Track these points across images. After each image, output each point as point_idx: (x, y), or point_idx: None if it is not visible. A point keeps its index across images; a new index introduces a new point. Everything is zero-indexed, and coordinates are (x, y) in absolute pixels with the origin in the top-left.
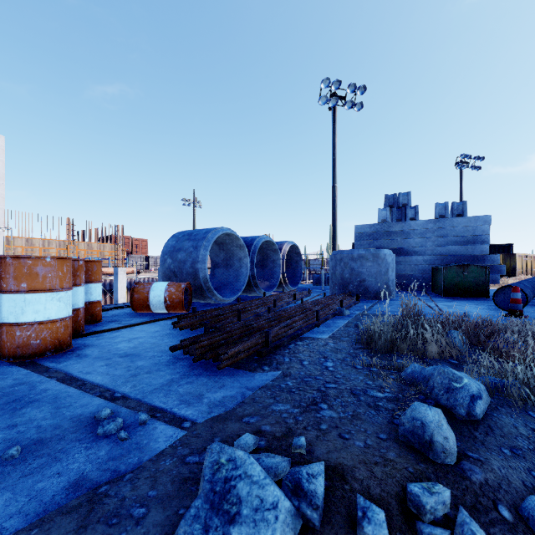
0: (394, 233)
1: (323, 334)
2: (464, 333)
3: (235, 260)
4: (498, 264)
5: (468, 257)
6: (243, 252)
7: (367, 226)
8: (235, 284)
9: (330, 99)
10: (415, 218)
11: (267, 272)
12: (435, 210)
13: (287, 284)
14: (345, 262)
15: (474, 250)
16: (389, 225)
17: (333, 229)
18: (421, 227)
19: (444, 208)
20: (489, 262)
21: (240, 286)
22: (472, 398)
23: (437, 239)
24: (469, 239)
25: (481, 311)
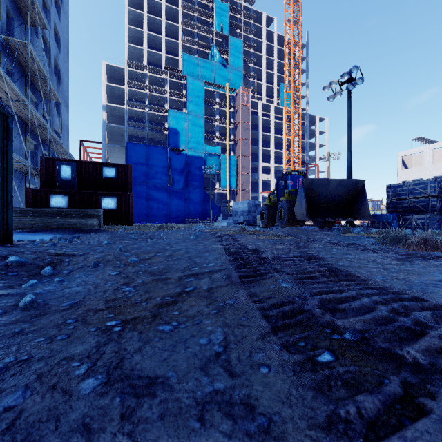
0: None
1: None
2: None
3: None
4: None
5: None
6: None
7: None
8: None
9: None
10: None
11: None
12: None
13: None
14: None
15: None
16: None
17: None
18: None
19: None
20: None
21: None
22: None
23: None
24: None
25: None
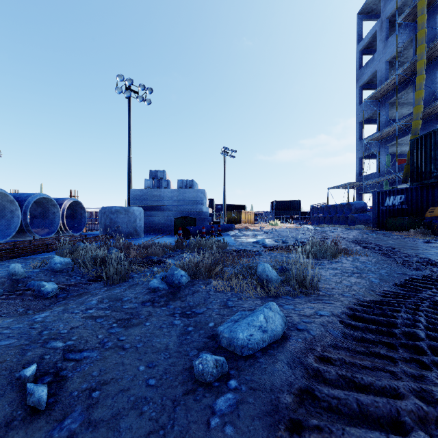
0: (155, 196)
1: (44, 256)
2: (119, 248)
3: (7, 212)
4: (234, 217)
5: (194, 212)
6: (15, 206)
7: (138, 190)
8: (6, 231)
9: (125, 91)
10: (167, 187)
11: (48, 222)
12: (178, 183)
13: (68, 231)
14: (107, 215)
15: (196, 208)
16: (152, 190)
17: (128, 189)
18: (171, 193)
19: (182, 183)
20: (204, 215)
21: (10, 232)
22: (55, 263)
23: (179, 201)
24: (195, 202)
25: (171, 241)
